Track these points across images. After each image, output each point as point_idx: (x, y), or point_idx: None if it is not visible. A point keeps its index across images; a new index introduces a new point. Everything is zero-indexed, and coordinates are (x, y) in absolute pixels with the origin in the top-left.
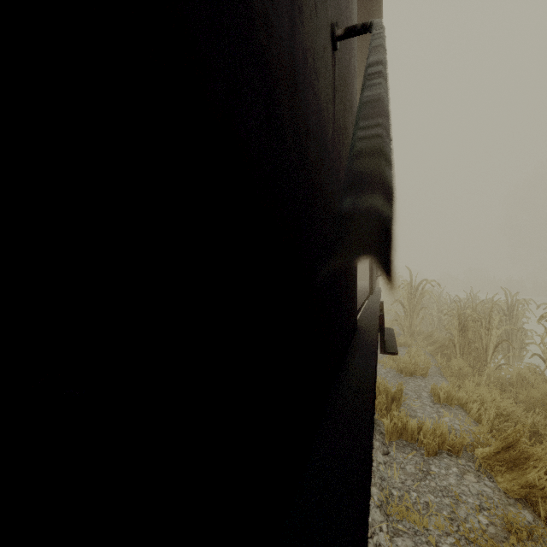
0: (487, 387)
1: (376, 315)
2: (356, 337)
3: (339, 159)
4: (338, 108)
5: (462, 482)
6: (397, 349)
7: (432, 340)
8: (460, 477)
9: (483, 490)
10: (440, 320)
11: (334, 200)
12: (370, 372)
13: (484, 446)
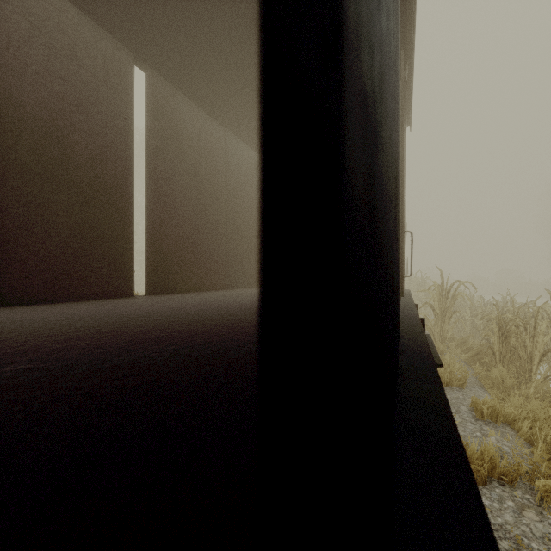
0: (539, 403)
1: (417, 320)
2: (403, 348)
3: (395, 99)
4: (394, 23)
5: (521, 520)
6: (440, 360)
7: (466, 347)
8: (517, 513)
9: (549, 532)
10: (473, 324)
11: (393, 150)
12: (442, 405)
13: (545, 476)
